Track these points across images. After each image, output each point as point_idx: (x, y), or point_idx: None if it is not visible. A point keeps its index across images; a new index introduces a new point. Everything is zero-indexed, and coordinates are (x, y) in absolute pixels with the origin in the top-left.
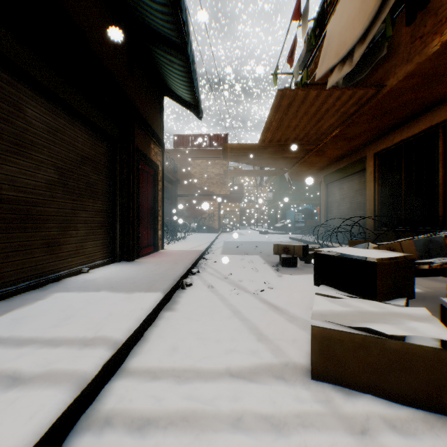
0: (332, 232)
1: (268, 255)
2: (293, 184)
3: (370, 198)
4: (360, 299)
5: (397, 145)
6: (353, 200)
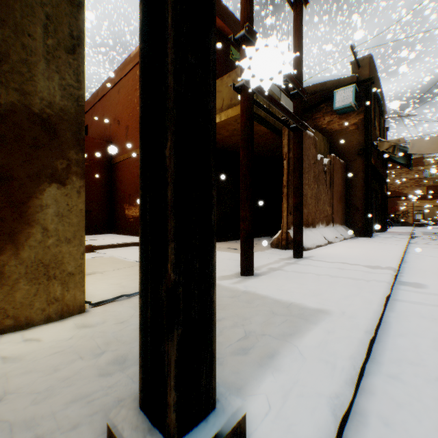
0: None
1: None
2: None
3: None
4: None
5: None
6: None
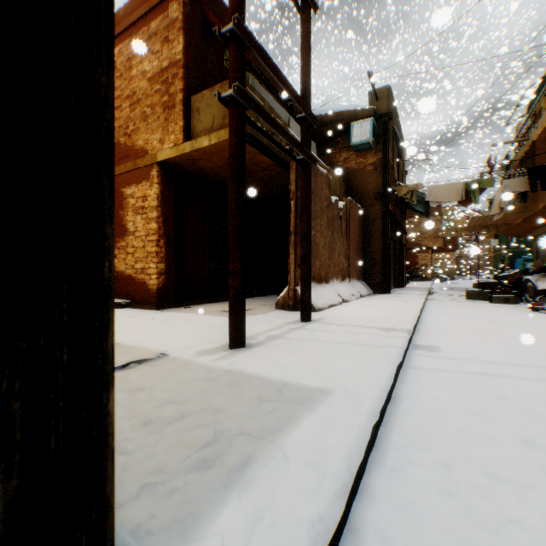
0: None
1: None
2: None
3: None
4: (480, 289)
5: None
6: None
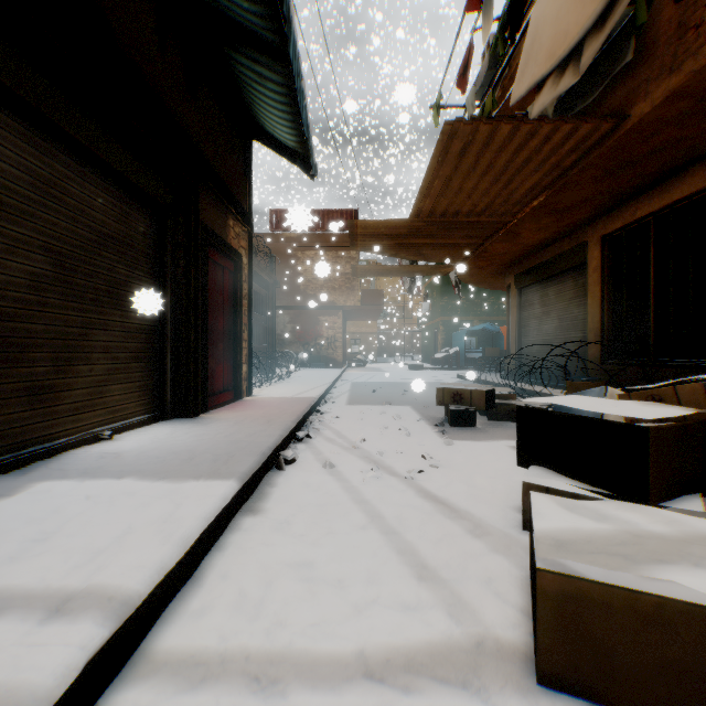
0: (529, 367)
1: (426, 405)
2: (463, 289)
3: (594, 310)
4: (624, 503)
5: (641, 222)
6: (565, 315)
